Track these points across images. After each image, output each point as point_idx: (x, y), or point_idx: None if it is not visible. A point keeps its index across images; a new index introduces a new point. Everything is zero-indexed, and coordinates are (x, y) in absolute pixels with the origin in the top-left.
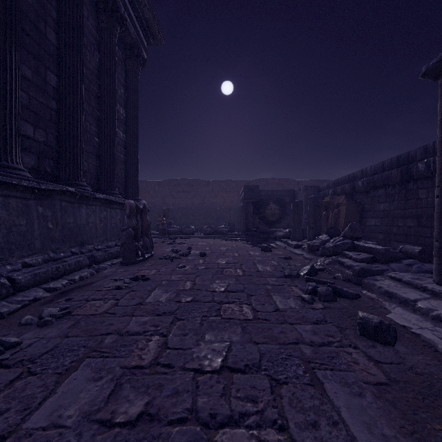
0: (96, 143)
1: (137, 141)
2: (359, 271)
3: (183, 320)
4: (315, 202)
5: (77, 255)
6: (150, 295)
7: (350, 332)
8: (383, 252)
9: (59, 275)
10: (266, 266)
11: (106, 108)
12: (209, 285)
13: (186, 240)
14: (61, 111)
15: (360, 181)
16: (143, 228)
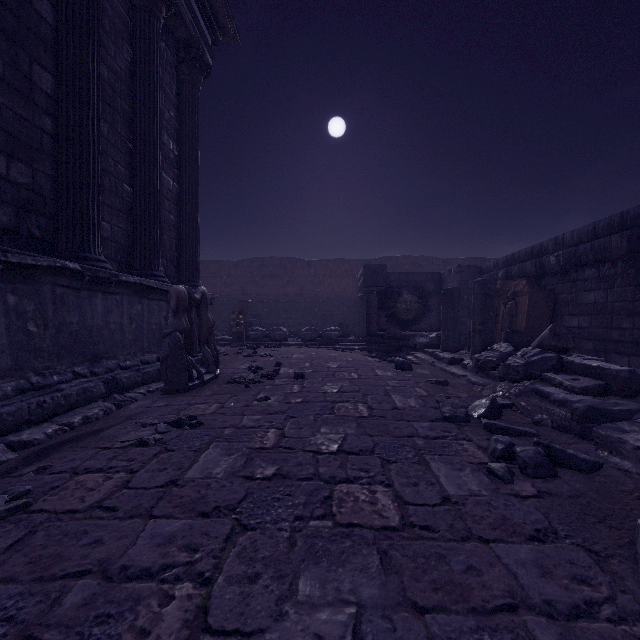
0: (126, 194)
1: (196, 193)
2: (585, 411)
3: (253, 531)
4: (484, 289)
5: (84, 379)
6: (196, 462)
7: (622, 568)
8: (626, 376)
9: (44, 416)
10: (409, 397)
11: (142, 136)
12: (309, 438)
13: (274, 350)
14: (59, 135)
15: (552, 257)
16: (202, 331)
